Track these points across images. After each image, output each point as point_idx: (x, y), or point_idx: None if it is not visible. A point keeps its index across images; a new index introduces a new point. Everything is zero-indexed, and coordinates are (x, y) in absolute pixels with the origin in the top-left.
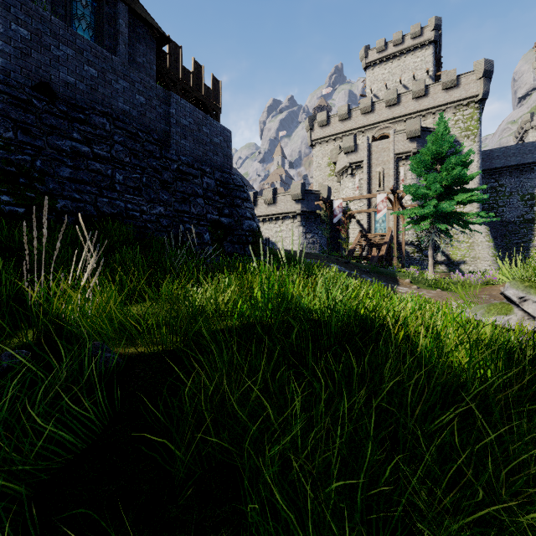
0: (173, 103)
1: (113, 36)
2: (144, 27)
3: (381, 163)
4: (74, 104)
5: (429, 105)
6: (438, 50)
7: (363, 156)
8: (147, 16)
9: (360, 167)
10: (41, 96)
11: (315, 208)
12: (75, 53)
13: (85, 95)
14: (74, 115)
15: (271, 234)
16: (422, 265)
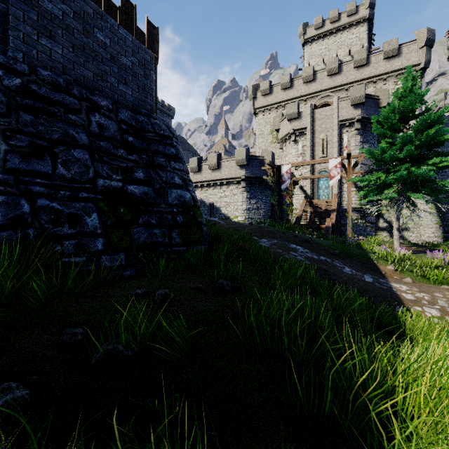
0: None
1: None
2: None
3: (324, 130)
4: None
5: (370, 73)
6: (371, 29)
7: (307, 122)
8: None
9: (303, 134)
10: None
11: (259, 174)
12: None
13: None
14: None
15: (216, 199)
16: (365, 231)
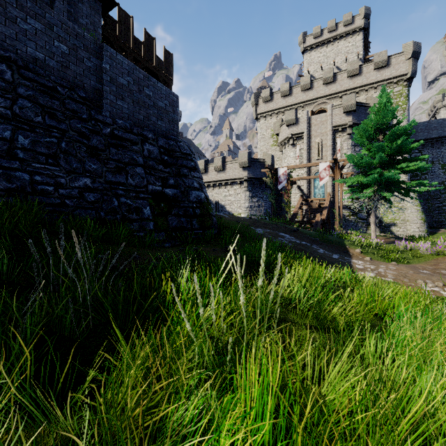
0: (107, 57)
1: None
2: None
3: (320, 135)
4: None
5: (362, 82)
6: (367, 37)
7: (304, 128)
8: None
9: (301, 138)
10: None
11: (260, 175)
12: None
13: None
14: None
15: (221, 197)
16: (357, 226)
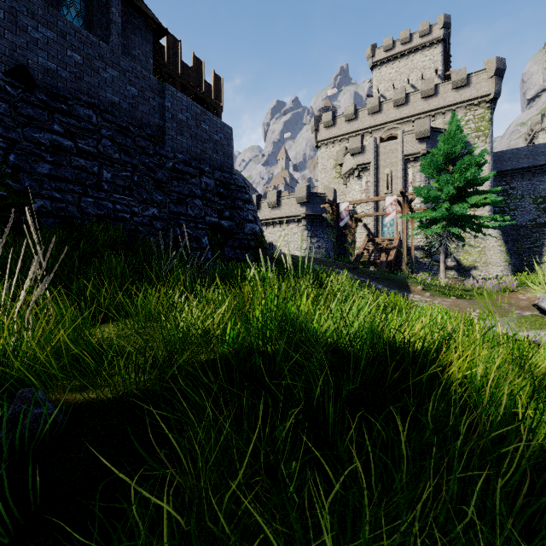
0: (169, 96)
1: (105, 25)
2: (139, 17)
3: (389, 165)
4: (55, 93)
5: (438, 104)
6: (447, 49)
7: (371, 157)
8: (143, 5)
9: (367, 169)
10: (16, 83)
11: (320, 212)
12: (57, 36)
13: (68, 84)
14: (55, 106)
15: (275, 238)
16: (431, 270)
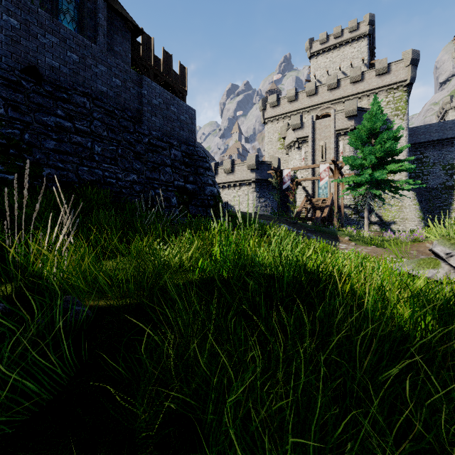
0: (145, 85)
1: (94, 28)
2: (120, 20)
3: (323, 138)
4: (58, 85)
5: (364, 88)
6: (372, 42)
7: (308, 132)
8: (123, 11)
9: (306, 142)
10: (29, 78)
11: (267, 177)
12: (59, 41)
13: (67, 78)
14: (58, 95)
15: (230, 198)
16: (358, 225)
